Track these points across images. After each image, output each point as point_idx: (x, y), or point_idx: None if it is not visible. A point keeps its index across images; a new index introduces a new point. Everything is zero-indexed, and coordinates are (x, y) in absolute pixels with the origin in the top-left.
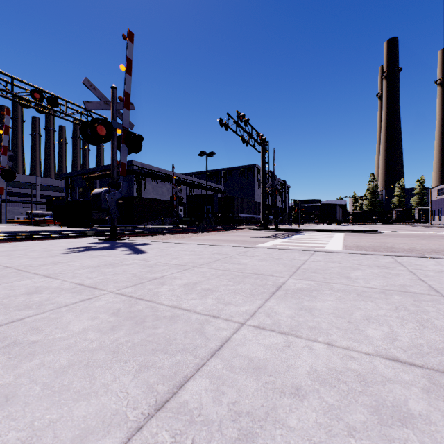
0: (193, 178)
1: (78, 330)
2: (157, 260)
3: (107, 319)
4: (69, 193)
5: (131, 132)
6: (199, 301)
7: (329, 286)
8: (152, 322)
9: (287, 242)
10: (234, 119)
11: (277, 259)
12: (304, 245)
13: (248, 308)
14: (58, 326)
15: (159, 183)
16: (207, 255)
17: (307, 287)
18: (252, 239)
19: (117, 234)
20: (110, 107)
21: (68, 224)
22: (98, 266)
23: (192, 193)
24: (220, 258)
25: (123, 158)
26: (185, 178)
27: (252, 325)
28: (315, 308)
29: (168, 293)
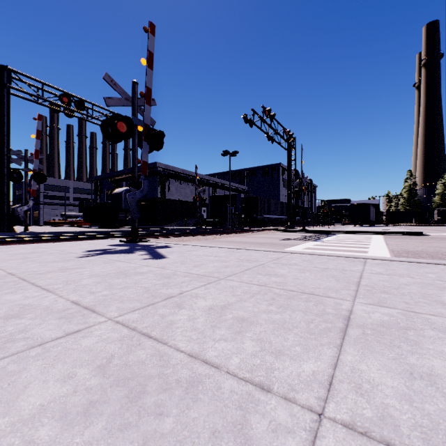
0: (216, 179)
1: (29, 411)
2: (177, 268)
3: (86, 382)
4: (98, 196)
5: (152, 128)
6: (232, 344)
7: (427, 321)
8: (155, 397)
9: (320, 245)
10: (259, 115)
11: (323, 270)
12: (341, 250)
13: (314, 366)
14: (4, 396)
15: (183, 184)
16: (235, 262)
17: (392, 321)
18: (280, 242)
19: (139, 236)
20: (131, 103)
21: (97, 225)
22: (108, 274)
23: (215, 193)
24: (250, 266)
25: (144, 156)
26: (208, 179)
27: (340, 419)
28: (436, 374)
29: (186, 325)
